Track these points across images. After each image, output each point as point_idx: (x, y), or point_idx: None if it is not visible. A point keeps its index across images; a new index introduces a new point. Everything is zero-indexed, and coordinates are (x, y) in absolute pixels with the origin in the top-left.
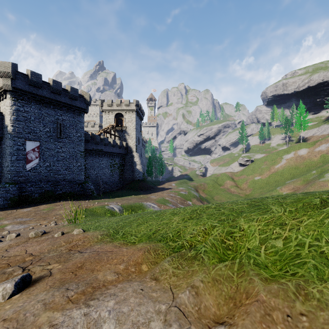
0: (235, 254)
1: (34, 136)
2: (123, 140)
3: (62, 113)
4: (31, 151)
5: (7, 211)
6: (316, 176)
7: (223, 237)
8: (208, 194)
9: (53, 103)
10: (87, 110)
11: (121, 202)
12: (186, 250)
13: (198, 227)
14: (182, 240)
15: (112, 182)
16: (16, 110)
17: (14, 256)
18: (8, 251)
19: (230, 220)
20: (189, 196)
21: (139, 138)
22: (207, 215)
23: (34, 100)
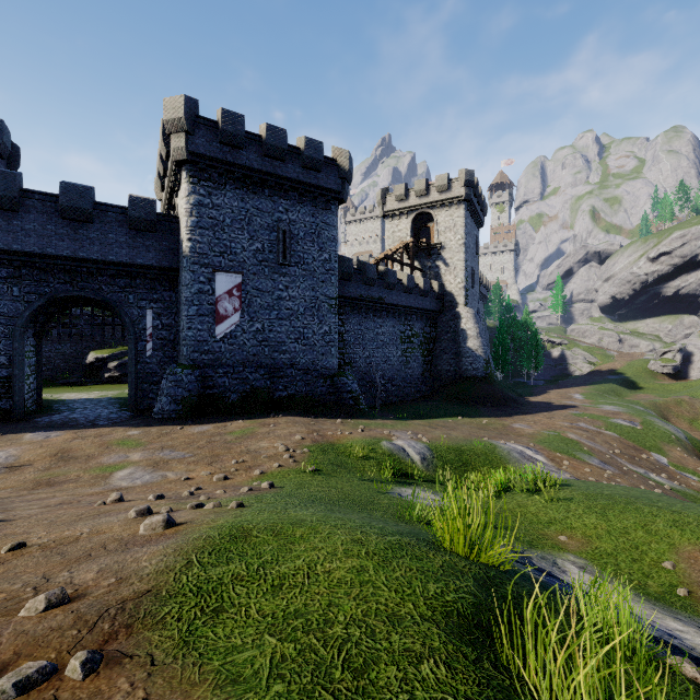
0: None
1: (232, 262)
2: (433, 278)
3: (290, 207)
4: (225, 297)
5: (166, 428)
6: None
7: None
8: None
9: (269, 183)
10: (344, 194)
11: (428, 434)
12: None
13: None
14: None
15: (405, 380)
16: (196, 205)
17: None
18: None
19: None
20: (651, 435)
21: (473, 270)
22: None
23: (232, 179)
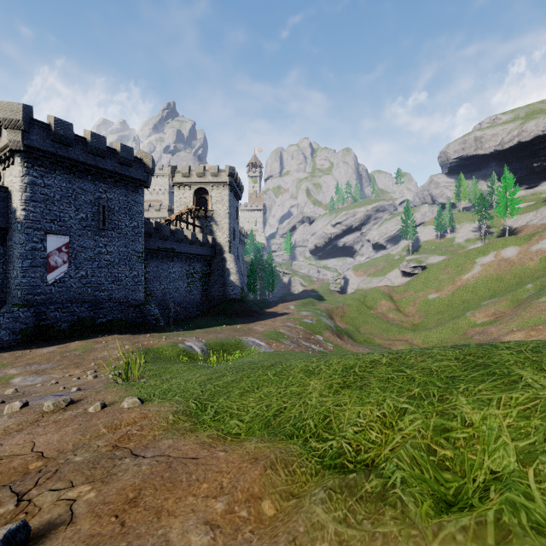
0: (462, 481)
1: (61, 227)
2: (208, 233)
3: (108, 189)
4: (56, 252)
5: (16, 352)
6: (533, 293)
7: (429, 439)
8: (350, 322)
9: (92, 172)
10: (149, 183)
11: (205, 337)
12: (359, 474)
13: (366, 409)
14: (338, 438)
15: (189, 303)
16: (30, 184)
17: (9, 456)
18: (0, 444)
19: (434, 397)
20: (319, 326)
21: (235, 229)
22: (378, 380)
23: (61, 167)
